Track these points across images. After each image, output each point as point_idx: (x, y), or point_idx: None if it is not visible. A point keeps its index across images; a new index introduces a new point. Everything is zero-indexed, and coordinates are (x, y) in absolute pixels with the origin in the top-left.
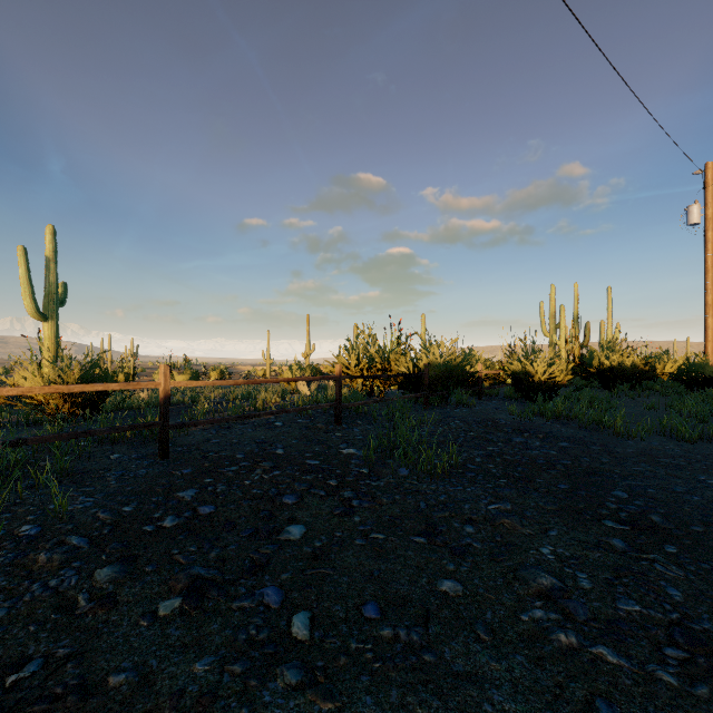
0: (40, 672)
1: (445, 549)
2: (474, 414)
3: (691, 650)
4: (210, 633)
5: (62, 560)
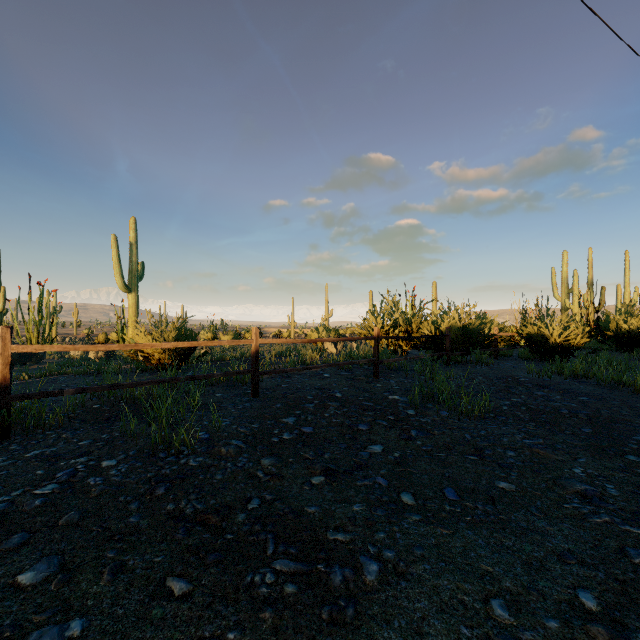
0: (263, 505)
1: (494, 465)
2: (493, 372)
3: None
4: (351, 495)
5: (235, 453)
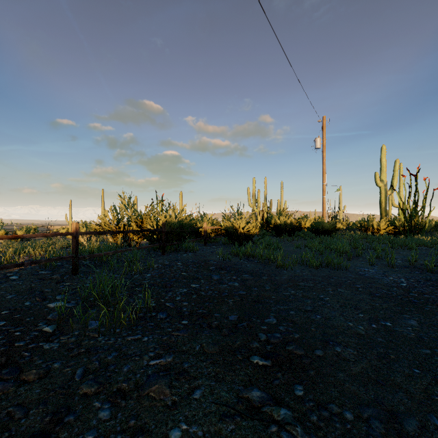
0: None
1: None
2: (195, 257)
3: None
4: None
5: None
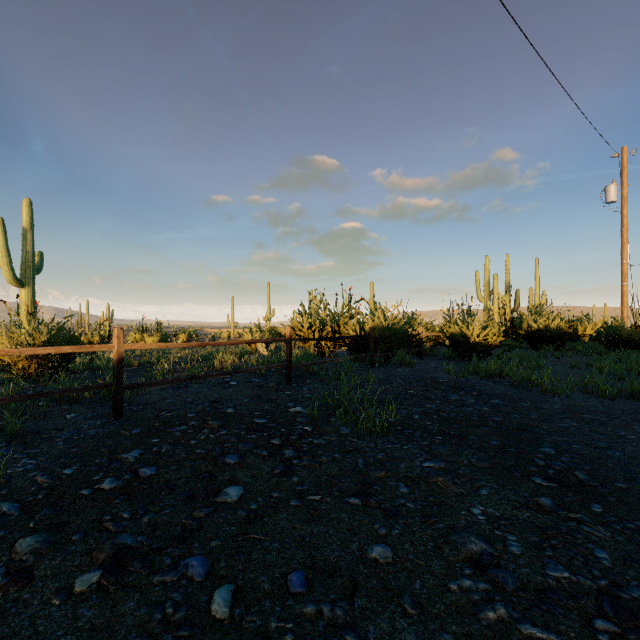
0: None
1: (378, 511)
2: (414, 373)
3: (621, 622)
4: (123, 613)
5: None
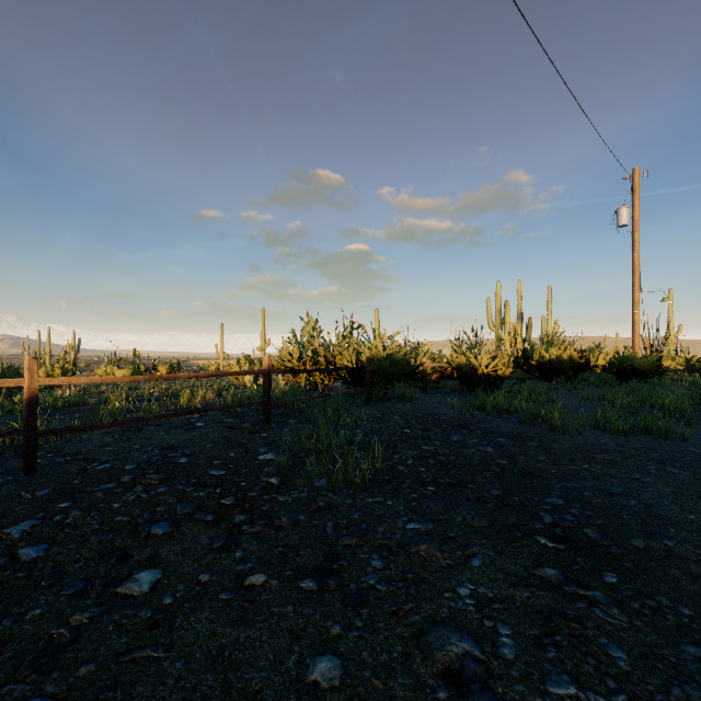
0: None
1: (337, 598)
2: (415, 409)
3: None
4: None
5: None
